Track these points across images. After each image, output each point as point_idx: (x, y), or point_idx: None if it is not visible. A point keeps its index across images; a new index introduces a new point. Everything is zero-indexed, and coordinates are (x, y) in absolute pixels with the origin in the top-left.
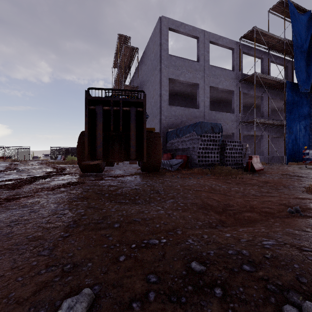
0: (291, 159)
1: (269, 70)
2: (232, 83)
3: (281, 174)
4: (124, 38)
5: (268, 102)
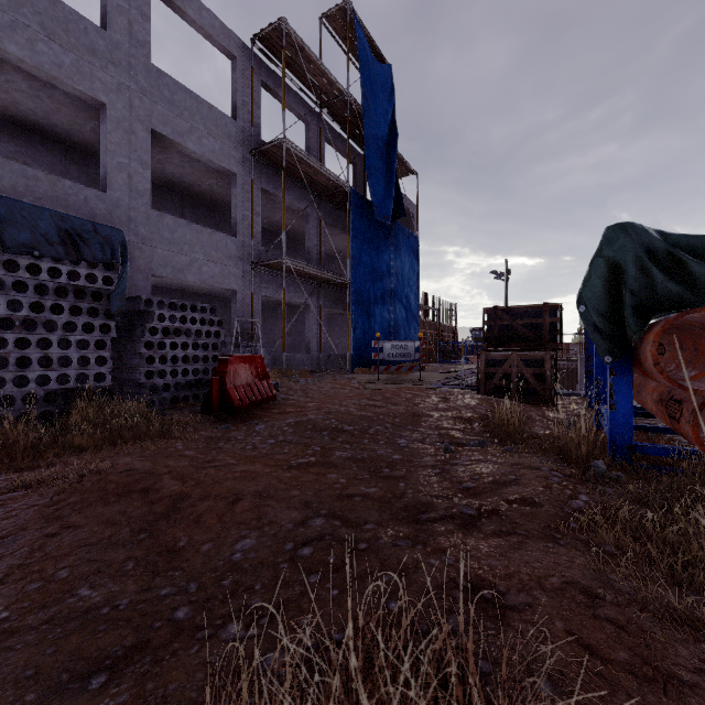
0: (361, 360)
1: (323, 158)
2: (232, 152)
3: (295, 423)
4: None
5: (320, 230)
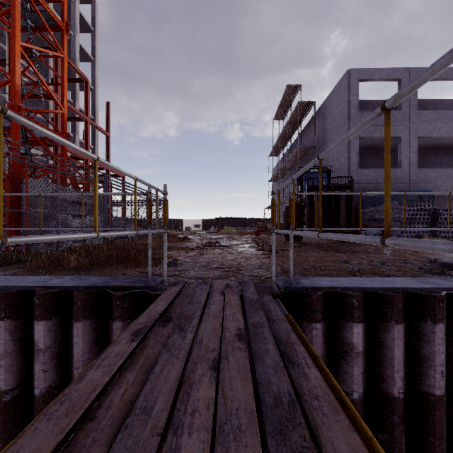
0: None
1: None
2: None
3: None
4: (293, 87)
5: None
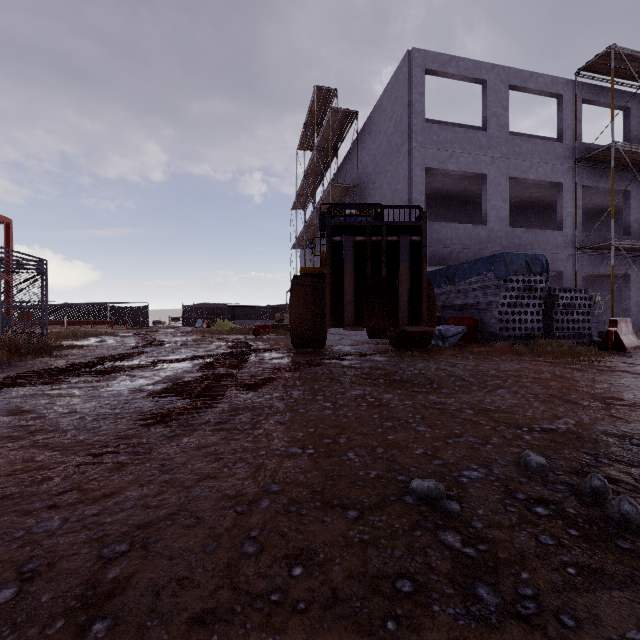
0: None
1: None
2: (559, 168)
3: None
4: (324, 92)
5: None
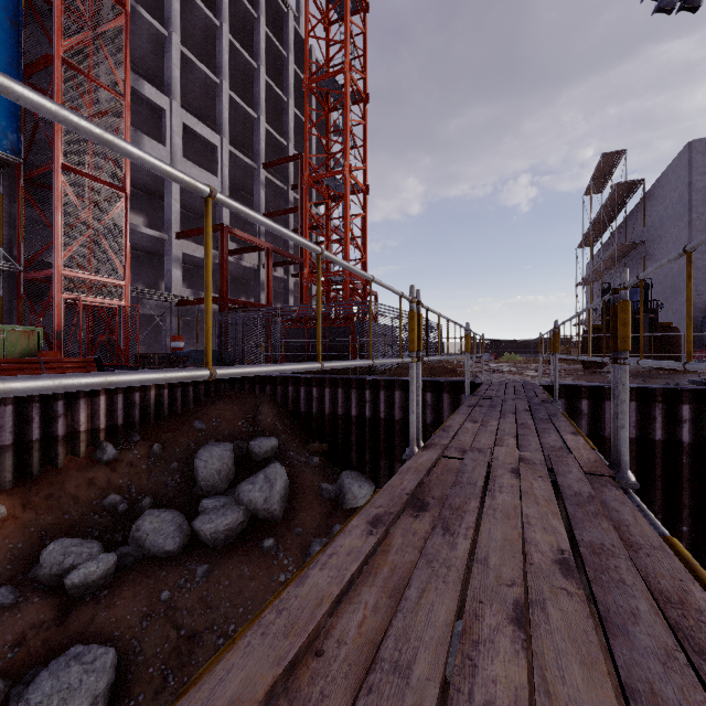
0: None
1: None
2: None
3: None
4: (612, 154)
5: None
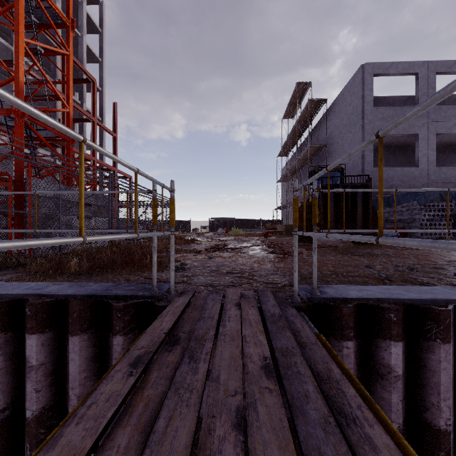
0: None
1: None
2: None
3: None
4: (303, 85)
5: None
